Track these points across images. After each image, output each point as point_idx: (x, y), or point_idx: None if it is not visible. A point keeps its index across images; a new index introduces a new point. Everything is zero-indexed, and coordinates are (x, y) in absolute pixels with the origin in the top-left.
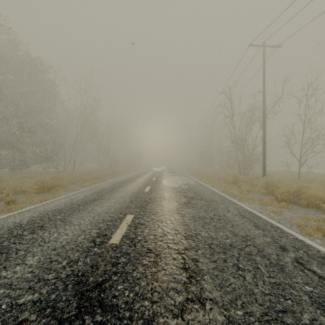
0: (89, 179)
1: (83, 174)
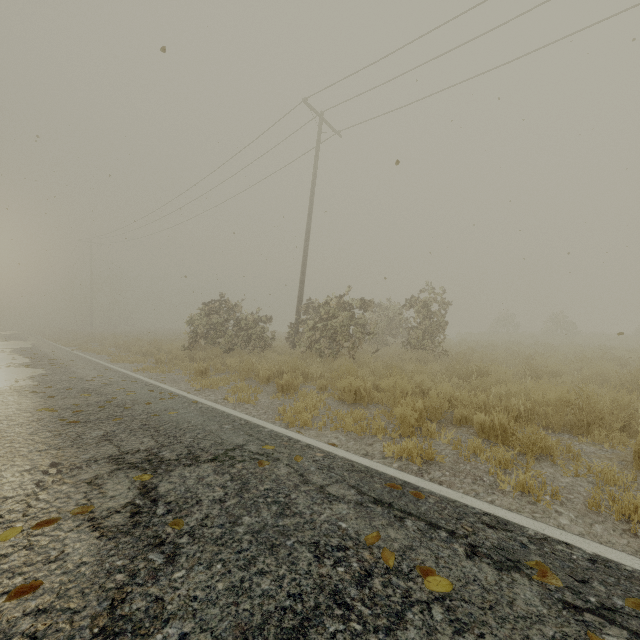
0: None
1: None
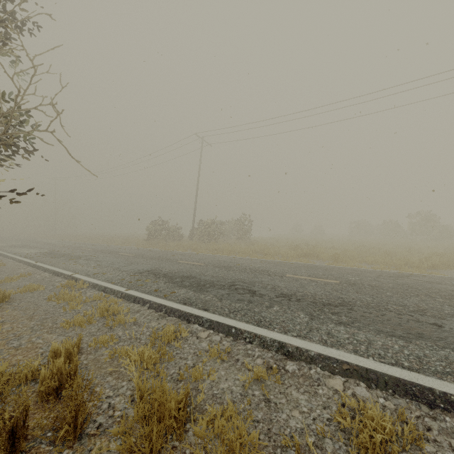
0: None
1: None
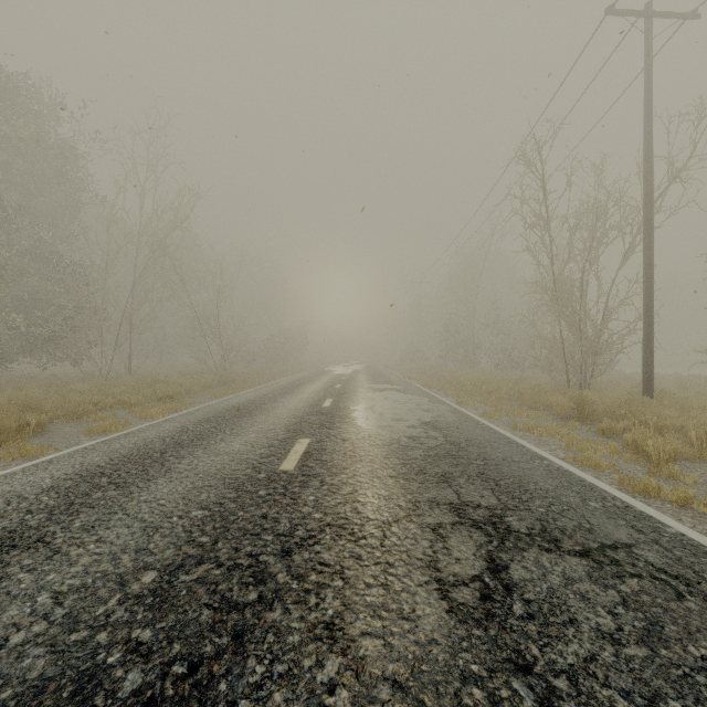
0: (140, 402)
1: (135, 387)
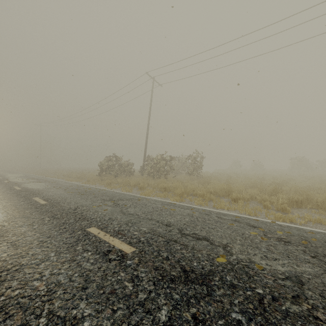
0: None
1: None
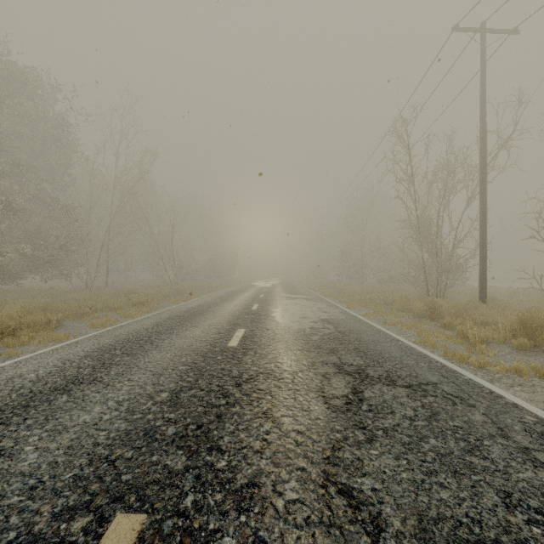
0: (121, 306)
1: (115, 296)
